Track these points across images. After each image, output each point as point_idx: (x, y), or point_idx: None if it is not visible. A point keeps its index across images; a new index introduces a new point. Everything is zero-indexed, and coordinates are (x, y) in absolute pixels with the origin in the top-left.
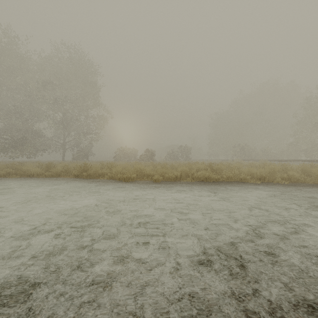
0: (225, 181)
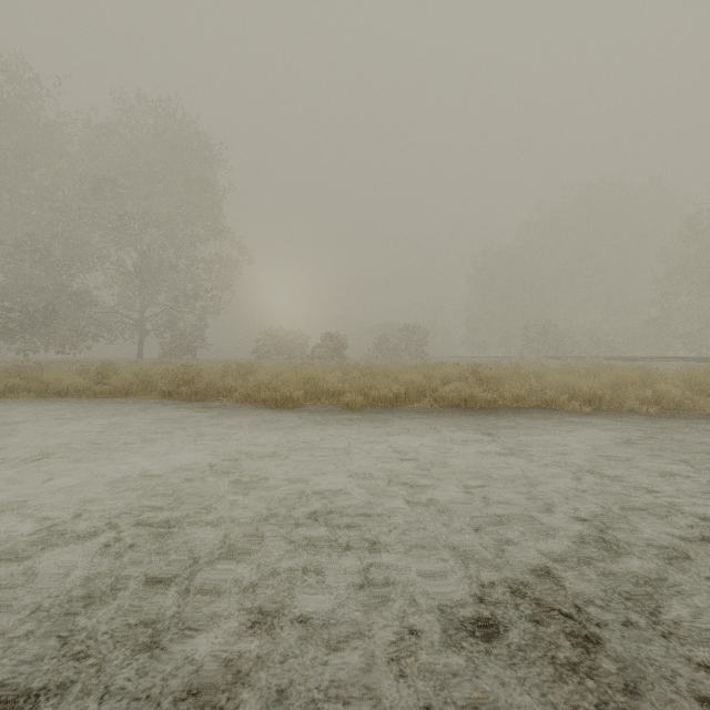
0: (509, 406)
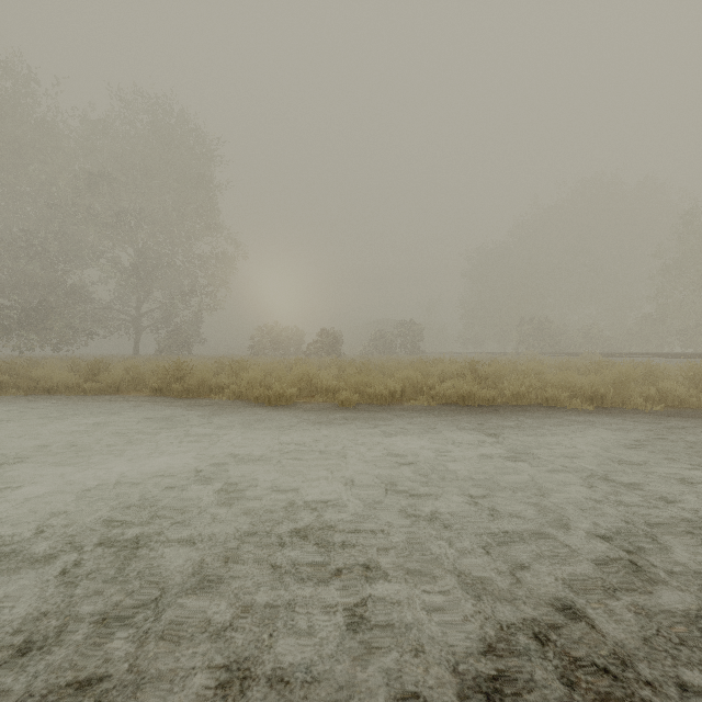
0: (508, 403)
